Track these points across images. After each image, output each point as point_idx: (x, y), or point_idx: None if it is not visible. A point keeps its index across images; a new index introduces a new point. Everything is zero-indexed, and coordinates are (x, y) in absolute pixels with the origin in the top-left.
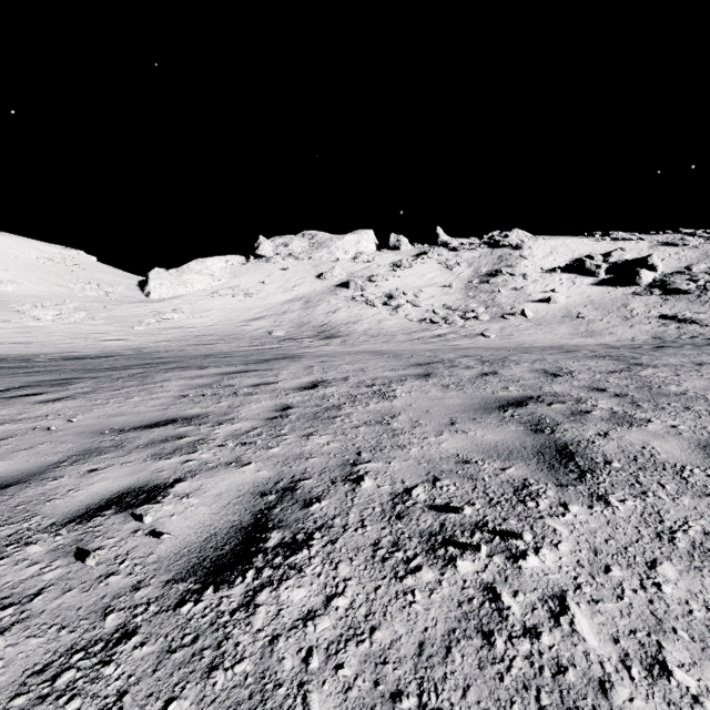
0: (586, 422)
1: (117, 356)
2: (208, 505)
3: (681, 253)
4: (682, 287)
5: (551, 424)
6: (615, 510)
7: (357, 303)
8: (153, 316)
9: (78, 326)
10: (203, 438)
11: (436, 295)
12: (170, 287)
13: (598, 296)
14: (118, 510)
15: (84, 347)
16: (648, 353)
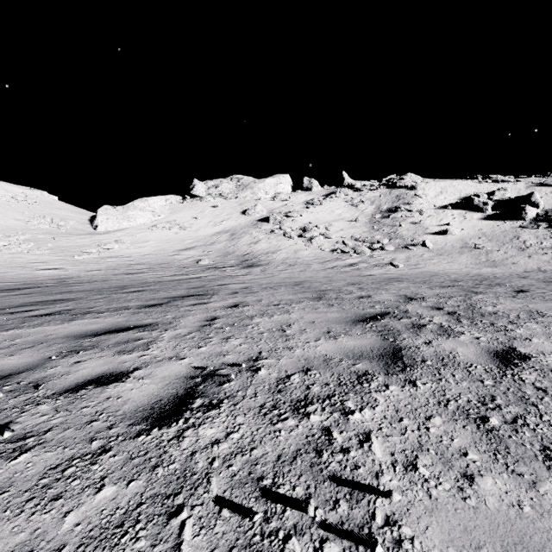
0: None
1: (28, 289)
2: None
3: None
4: None
5: None
6: None
7: (276, 235)
8: (96, 246)
9: (22, 256)
10: None
11: (344, 228)
12: (115, 222)
13: (489, 229)
14: None
15: (13, 277)
16: None
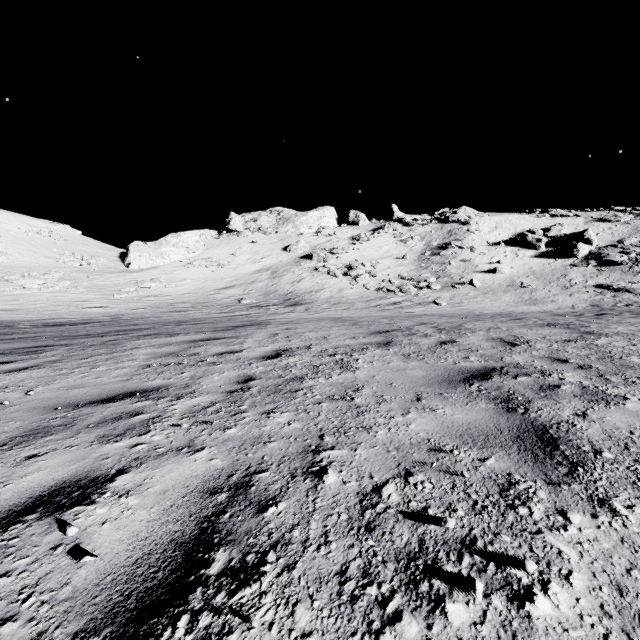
0: (558, 398)
1: (95, 323)
2: (147, 507)
3: (614, 228)
4: (616, 259)
5: (522, 401)
6: (625, 522)
7: (320, 273)
8: (132, 285)
9: (62, 294)
10: (158, 416)
11: (392, 266)
12: (148, 259)
13: (539, 267)
14: (43, 514)
15: (66, 314)
16: (594, 321)
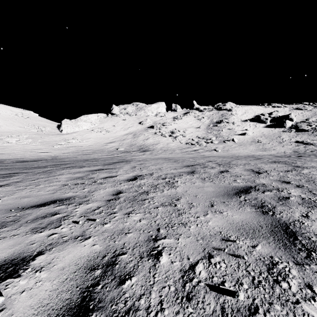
0: (290, 205)
1: (43, 160)
2: (51, 280)
3: (304, 113)
4: (305, 128)
5: (270, 207)
6: None
7: (157, 135)
8: (63, 141)
9: (27, 146)
10: (67, 215)
11: (193, 132)
12: (71, 128)
13: (267, 132)
14: None
15: (29, 156)
16: (298, 160)
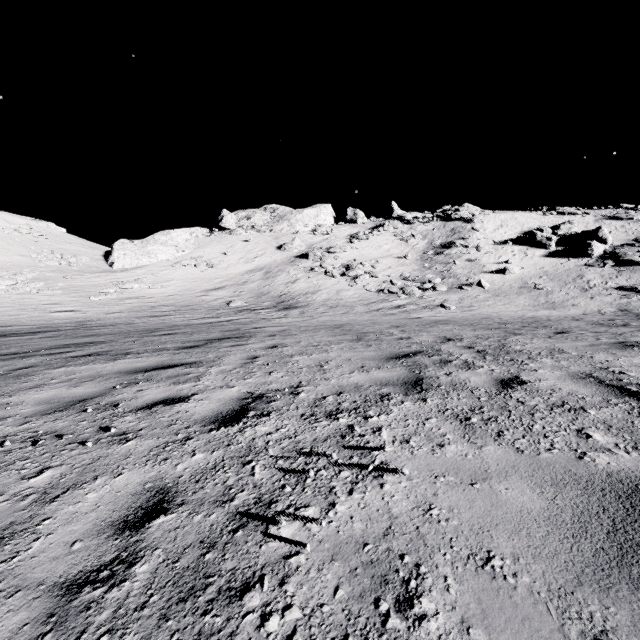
0: None
1: (49, 332)
2: None
3: (627, 226)
4: (636, 259)
5: None
6: None
7: (316, 273)
8: (113, 286)
9: (31, 296)
10: None
11: (393, 266)
12: (133, 258)
13: (552, 267)
14: None
15: (26, 320)
16: None
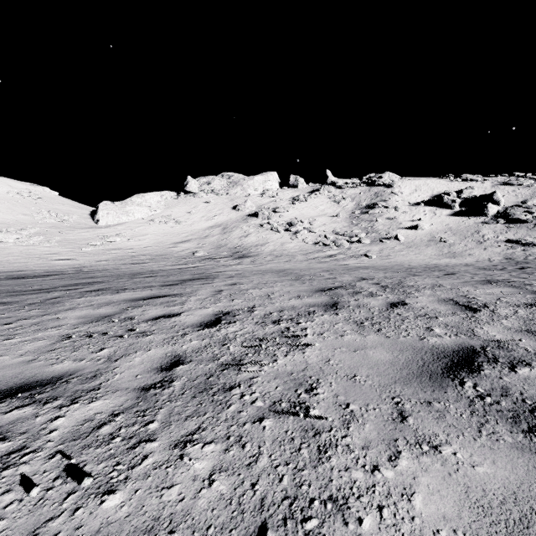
0: None
1: (56, 275)
2: None
3: (517, 191)
4: (522, 218)
5: None
6: None
7: (264, 229)
8: (99, 239)
9: (35, 248)
10: (22, 446)
11: (327, 223)
12: (115, 216)
13: (455, 224)
14: None
15: (34, 266)
16: (531, 277)
